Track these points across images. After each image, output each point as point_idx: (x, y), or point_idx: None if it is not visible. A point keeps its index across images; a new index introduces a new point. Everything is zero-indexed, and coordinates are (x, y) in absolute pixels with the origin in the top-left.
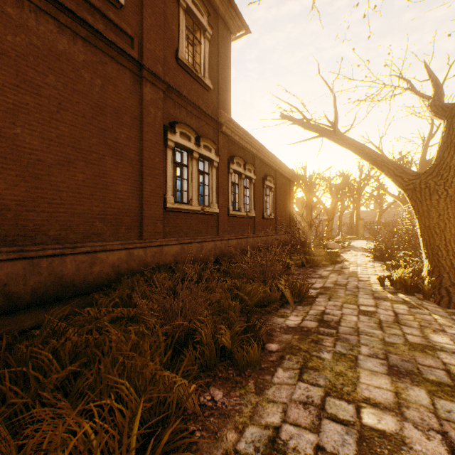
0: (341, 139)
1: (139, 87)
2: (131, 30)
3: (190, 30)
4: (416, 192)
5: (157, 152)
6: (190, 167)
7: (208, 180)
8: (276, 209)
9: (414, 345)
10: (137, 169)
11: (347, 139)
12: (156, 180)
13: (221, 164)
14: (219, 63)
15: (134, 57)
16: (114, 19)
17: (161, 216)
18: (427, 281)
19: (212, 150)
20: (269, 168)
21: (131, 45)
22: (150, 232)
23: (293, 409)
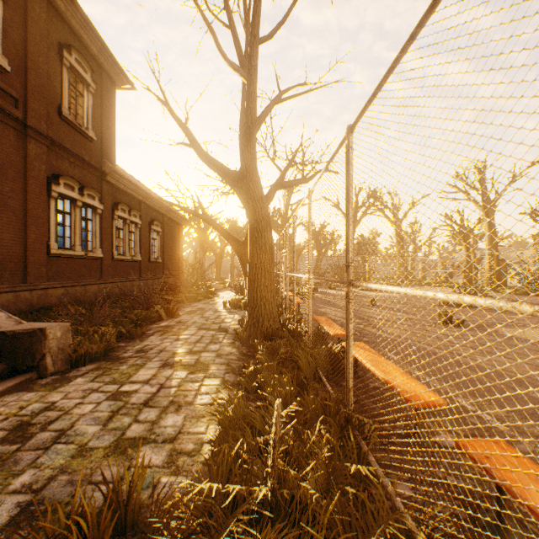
0: (200, 216)
1: (23, 142)
2: (17, 92)
3: (73, 85)
4: (239, 252)
5: (41, 202)
6: (73, 214)
7: (92, 226)
8: (164, 252)
9: (215, 323)
10: (21, 218)
11: (204, 216)
12: (41, 229)
13: (105, 211)
14: (103, 115)
15: (21, 120)
16: (0, 85)
17: (45, 261)
18: (245, 301)
19: (97, 198)
20: (156, 213)
21: (16, 104)
22: (35, 276)
23: (155, 340)
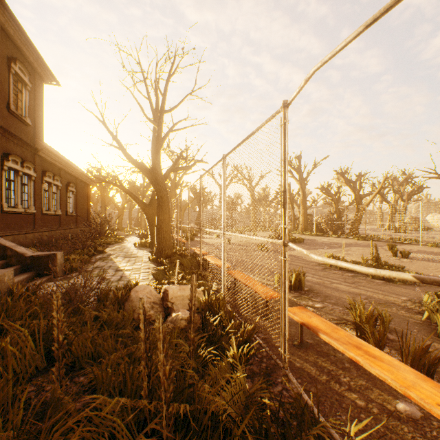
0: (119, 187)
1: None
2: None
3: (16, 86)
4: (145, 211)
5: None
6: (16, 181)
7: (28, 189)
8: (77, 208)
9: (134, 254)
10: None
11: (121, 187)
12: None
13: (37, 178)
14: (36, 105)
15: None
16: None
17: (0, 217)
18: (149, 242)
19: (32, 168)
20: (71, 176)
21: None
22: None
23: (101, 263)
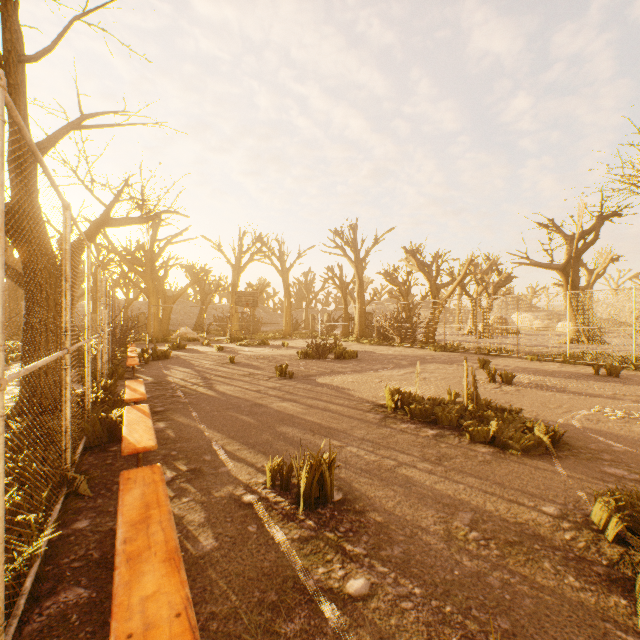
0: None
1: None
2: None
3: None
4: None
5: None
6: None
7: None
8: None
9: None
10: None
11: None
12: None
13: None
14: None
15: None
16: None
17: None
18: None
19: None
20: None
21: None
22: None
23: None
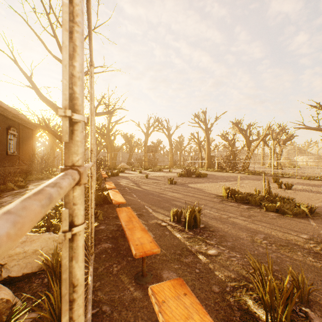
0: (44, 128)
1: None
2: None
3: None
4: None
5: None
6: None
7: None
8: (19, 149)
9: None
10: None
11: (46, 128)
12: None
13: None
14: None
15: None
16: None
17: None
18: None
19: None
20: (13, 122)
21: None
22: None
23: (8, 198)
